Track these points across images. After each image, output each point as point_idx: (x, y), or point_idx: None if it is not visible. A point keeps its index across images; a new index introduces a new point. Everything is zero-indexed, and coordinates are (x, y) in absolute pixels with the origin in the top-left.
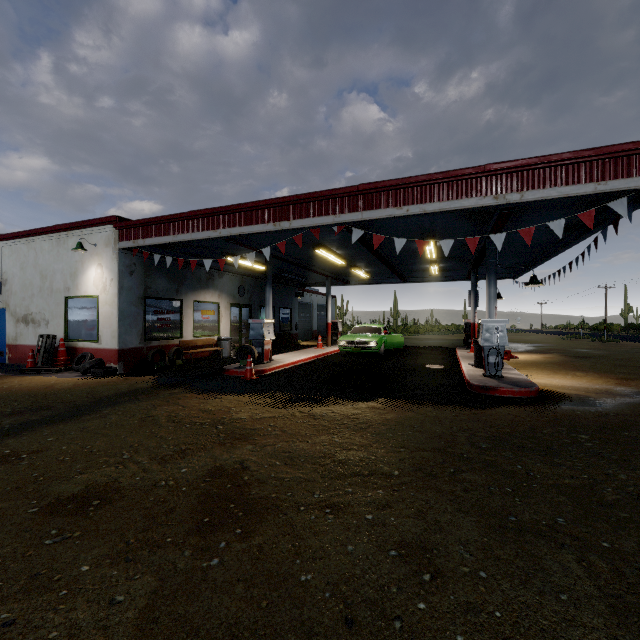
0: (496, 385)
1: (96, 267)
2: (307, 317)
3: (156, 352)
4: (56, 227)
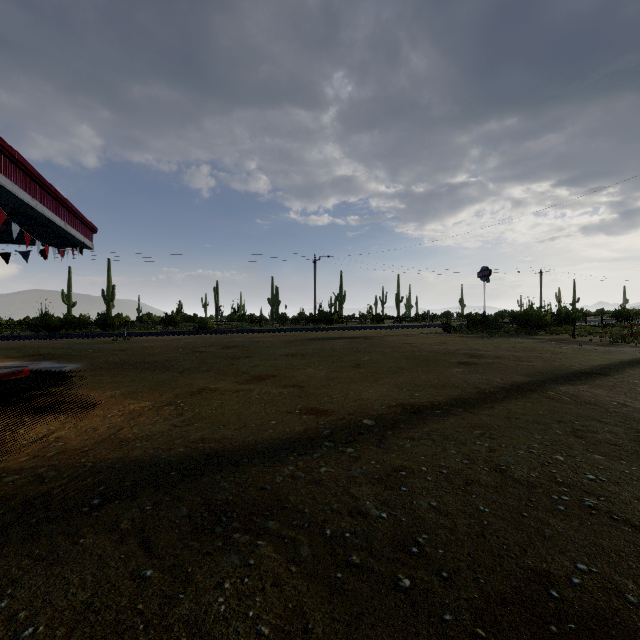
0: (15, 369)
1: None
2: None
3: None
4: None
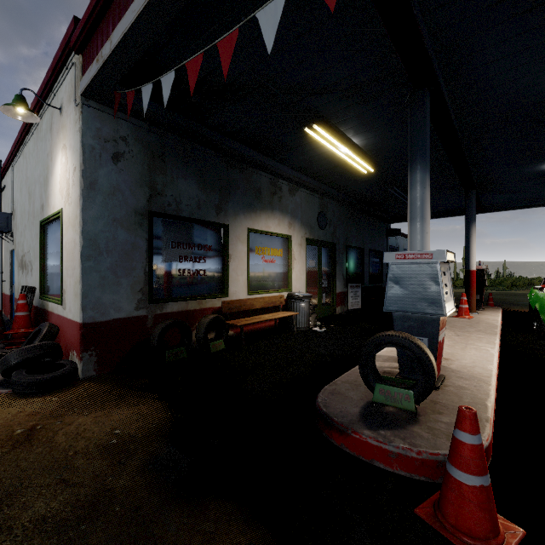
0: None
1: (61, 153)
2: None
3: (168, 327)
4: (31, 106)
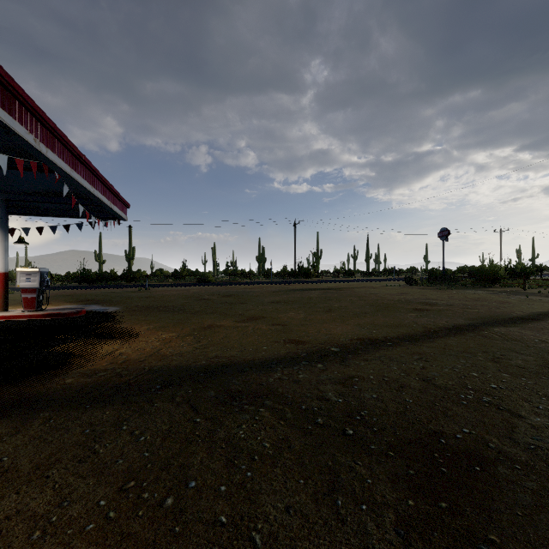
0: (76, 310)
1: None
2: None
3: None
4: None
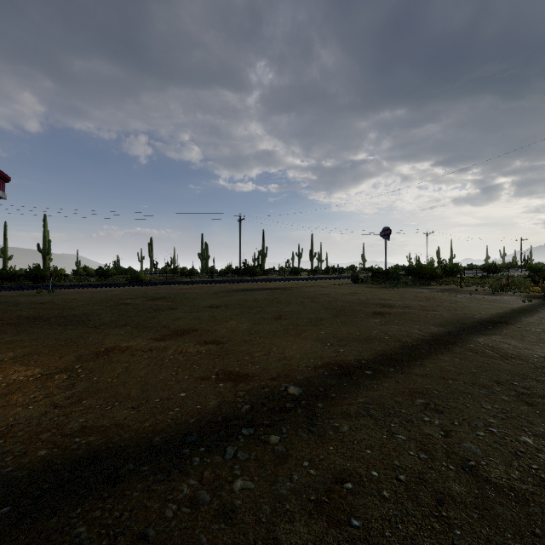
0: None
1: None
2: None
3: None
4: None
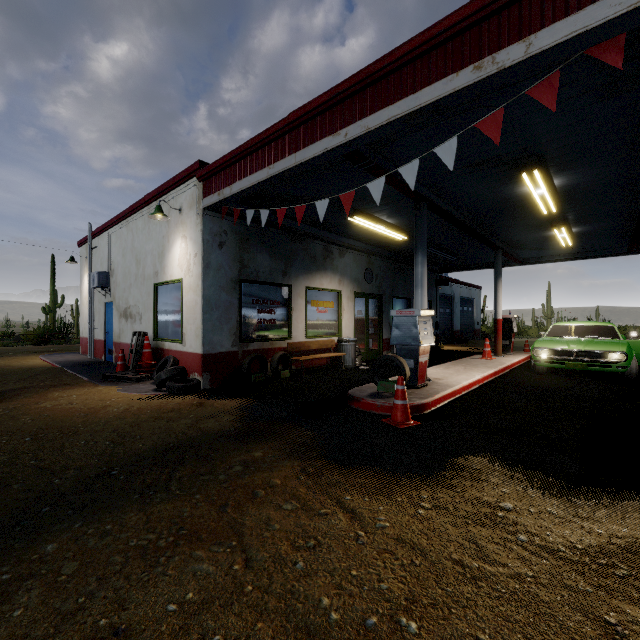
0: None
1: (180, 240)
2: (446, 313)
3: (253, 359)
4: (146, 198)
